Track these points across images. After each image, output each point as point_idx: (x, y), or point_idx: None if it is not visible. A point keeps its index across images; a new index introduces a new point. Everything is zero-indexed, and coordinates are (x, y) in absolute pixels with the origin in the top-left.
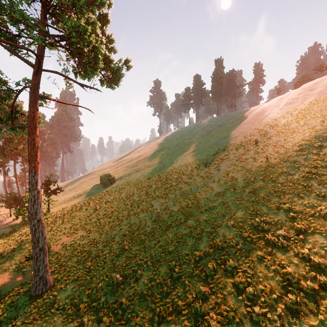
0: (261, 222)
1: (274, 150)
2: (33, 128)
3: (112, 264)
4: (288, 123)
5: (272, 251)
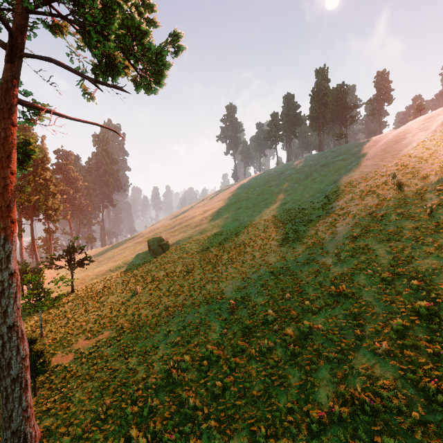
0: None
1: (442, 198)
2: (5, 158)
3: (146, 407)
4: None
5: None
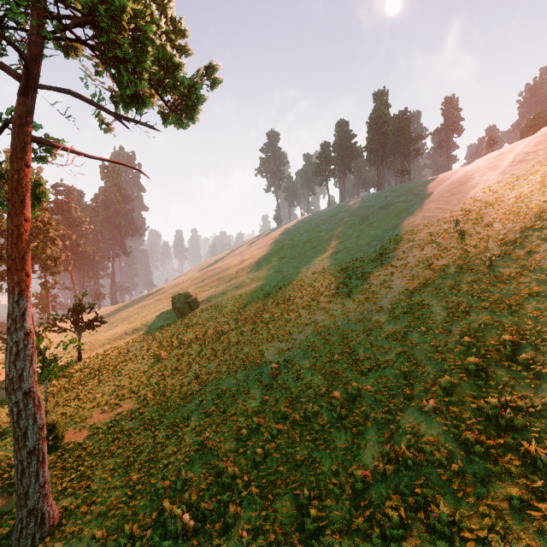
0: (502, 406)
1: (503, 249)
2: (19, 203)
3: (179, 481)
4: (525, 196)
5: (546, 489)
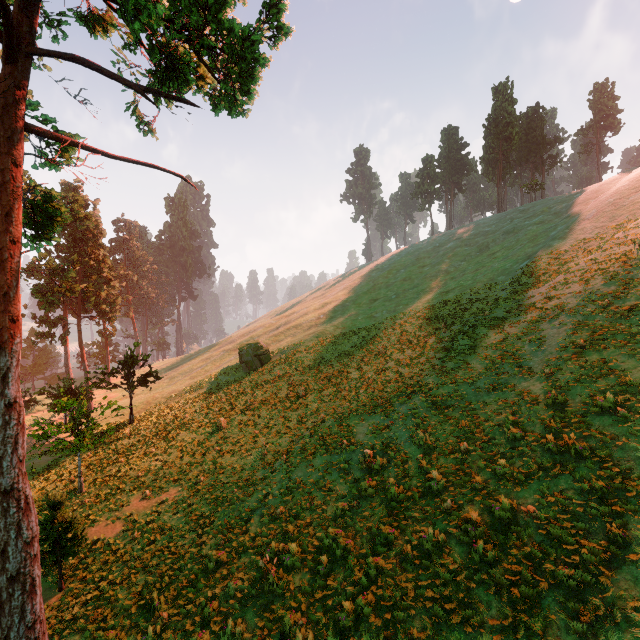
0: None
1: None
2: (3, 217)
3: (225, 634)
4: None
5: None
